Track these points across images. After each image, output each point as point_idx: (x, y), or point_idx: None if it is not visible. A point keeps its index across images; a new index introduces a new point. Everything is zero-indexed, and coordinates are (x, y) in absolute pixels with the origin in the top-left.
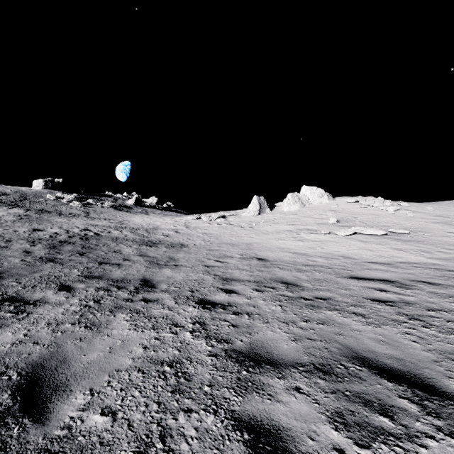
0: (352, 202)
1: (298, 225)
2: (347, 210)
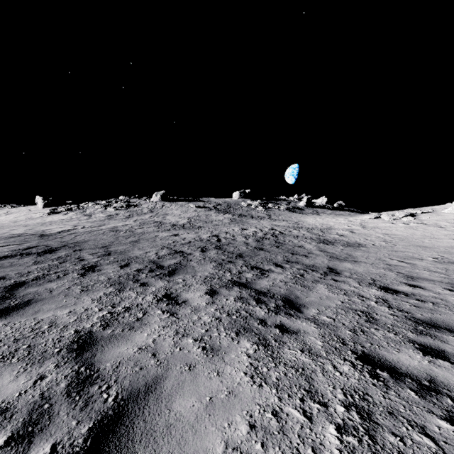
0: None
1: None
2: None
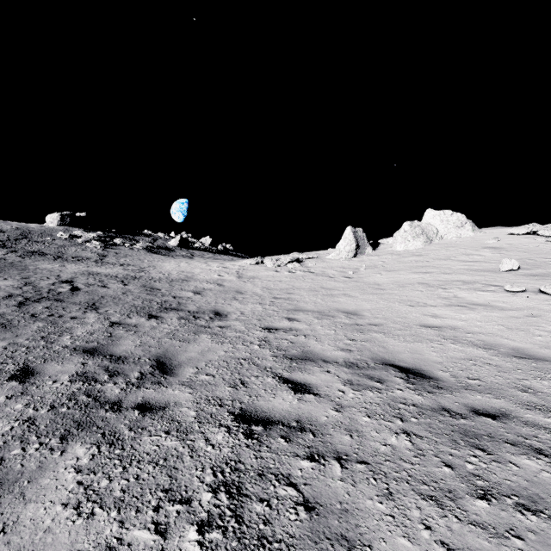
0: (519, 234)
1: (437, 274)
2: (522, 246)
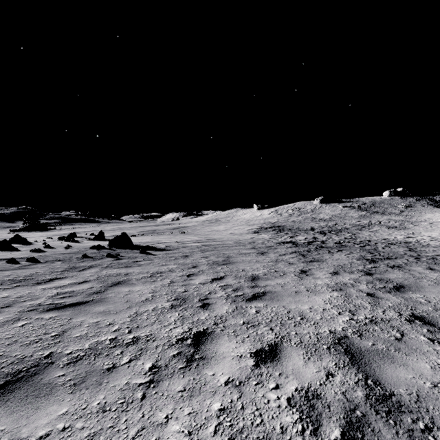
0: None
1: None
2: None
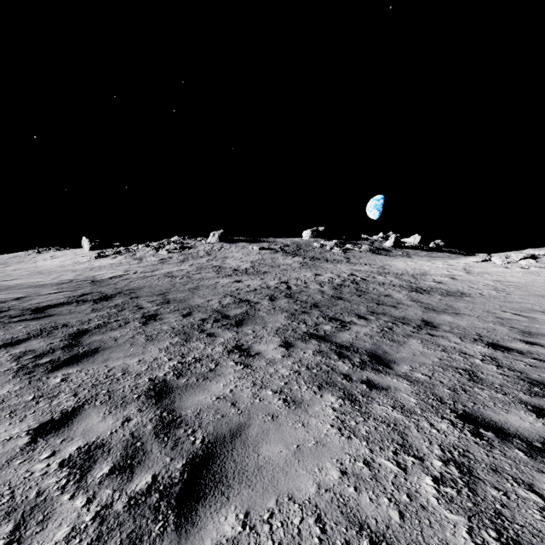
0: None
1: None
2: None
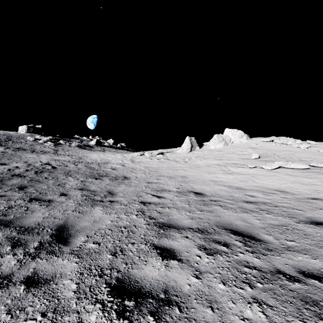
0: (267, 141)
1: (225, 160)
2: (265, 147)
